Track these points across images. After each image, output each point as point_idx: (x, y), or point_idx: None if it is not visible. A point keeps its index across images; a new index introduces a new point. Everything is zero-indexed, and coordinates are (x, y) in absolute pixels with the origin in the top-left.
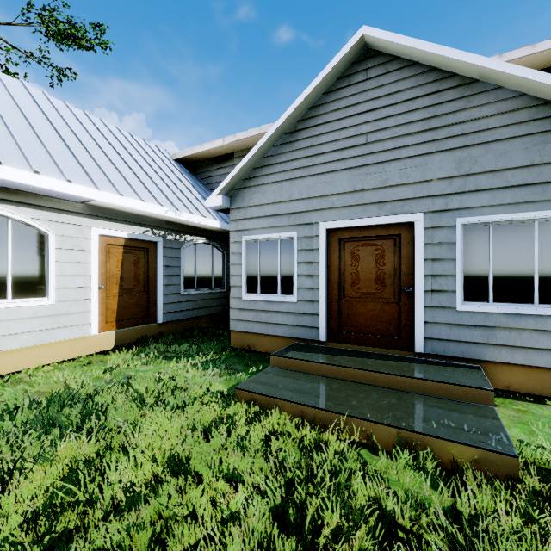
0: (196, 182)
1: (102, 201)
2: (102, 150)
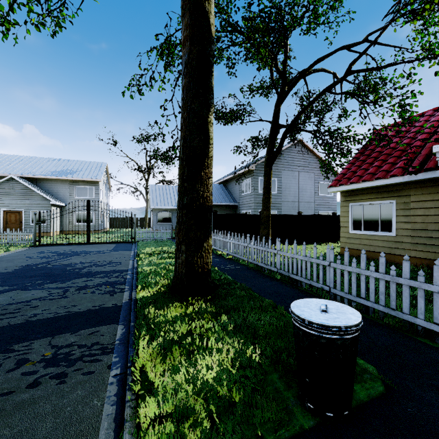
0: None
1: None
2: None
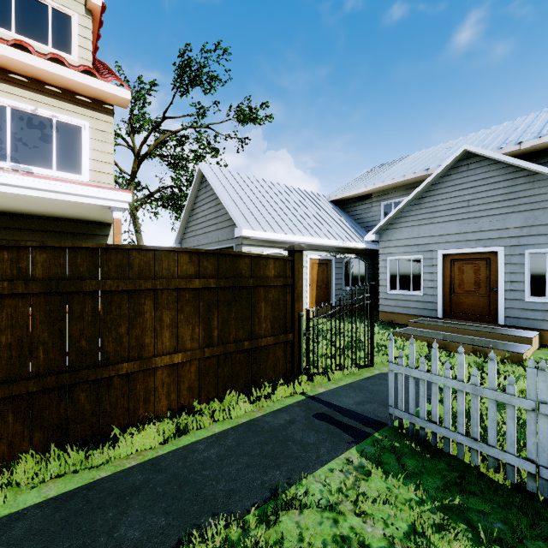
0: (345, 215)
1: (314, 242)
2: (303, 211)
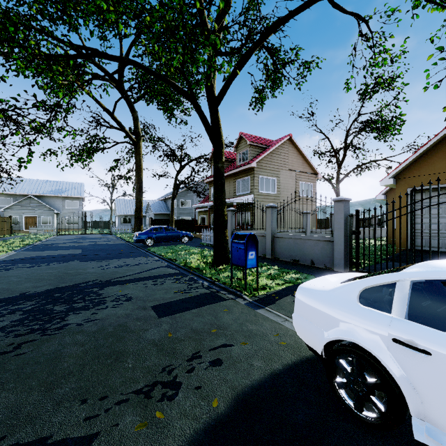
0: None
1: None
2: None
